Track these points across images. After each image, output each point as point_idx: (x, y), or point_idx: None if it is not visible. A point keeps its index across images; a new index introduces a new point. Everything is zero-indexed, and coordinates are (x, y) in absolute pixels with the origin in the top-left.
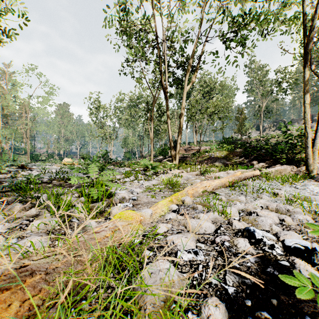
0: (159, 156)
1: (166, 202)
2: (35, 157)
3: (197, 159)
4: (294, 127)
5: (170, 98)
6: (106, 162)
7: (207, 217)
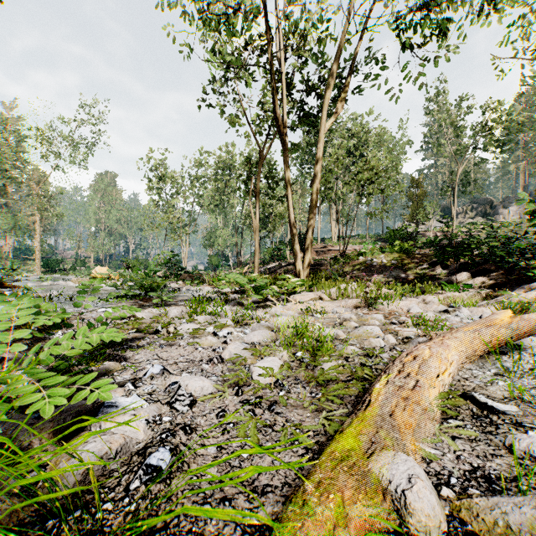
0: (270, 263)
1: None
2: (53, 264)
3: (342, 268)
4: (511, 211)
5: (291, 153)
6: (173, 274)
7: None
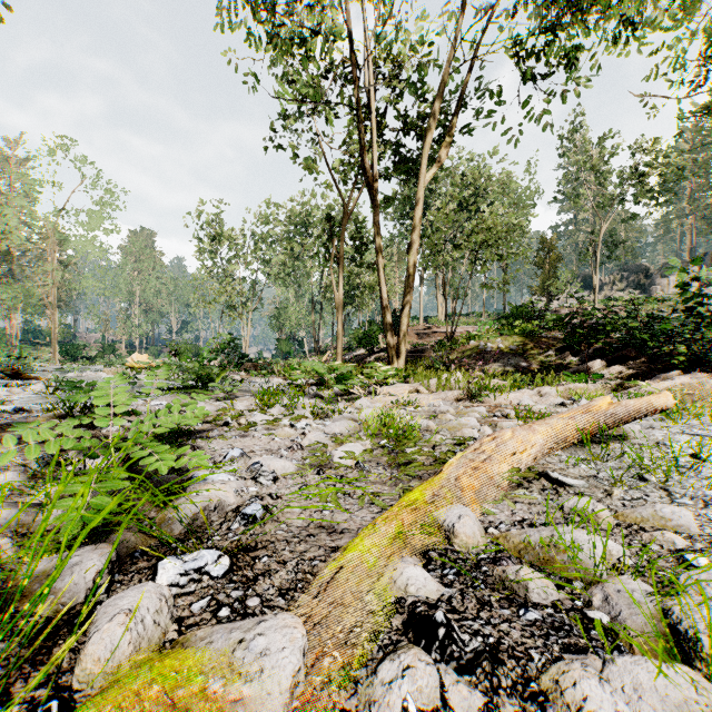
0: (358, 349)
1: (378, 554)
2: (73, 351)
3: (449, 355)
4: (672, 281)
5: (384, 208)
6: (232, 364)
7: (628, 707)
